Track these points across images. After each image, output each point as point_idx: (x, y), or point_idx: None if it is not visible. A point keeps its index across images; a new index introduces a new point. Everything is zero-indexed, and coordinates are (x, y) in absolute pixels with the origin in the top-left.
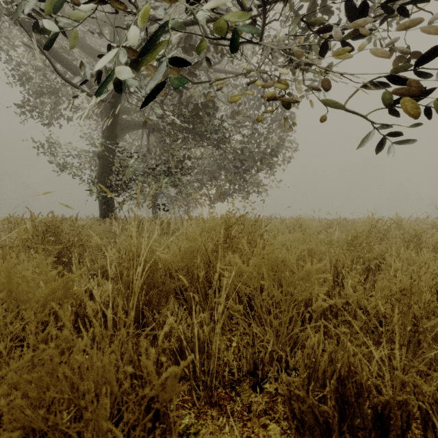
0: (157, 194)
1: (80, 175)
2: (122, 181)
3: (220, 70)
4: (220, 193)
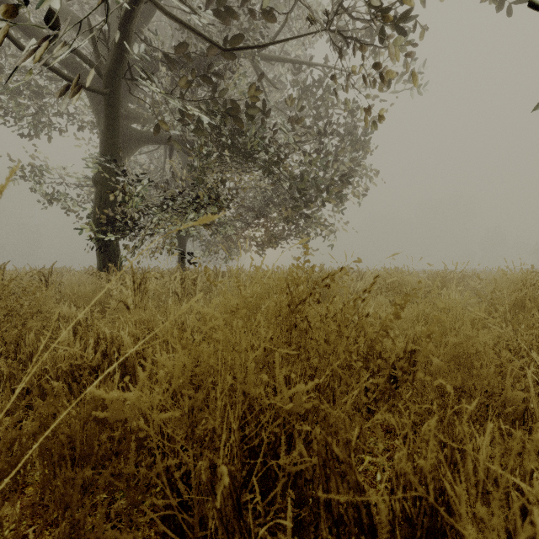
0: (184, 237)
1: (77, 211)
2: (128, 217)
3: (272, 60)
4: (271, 236)
